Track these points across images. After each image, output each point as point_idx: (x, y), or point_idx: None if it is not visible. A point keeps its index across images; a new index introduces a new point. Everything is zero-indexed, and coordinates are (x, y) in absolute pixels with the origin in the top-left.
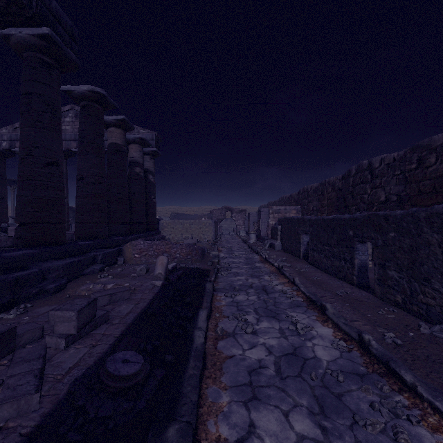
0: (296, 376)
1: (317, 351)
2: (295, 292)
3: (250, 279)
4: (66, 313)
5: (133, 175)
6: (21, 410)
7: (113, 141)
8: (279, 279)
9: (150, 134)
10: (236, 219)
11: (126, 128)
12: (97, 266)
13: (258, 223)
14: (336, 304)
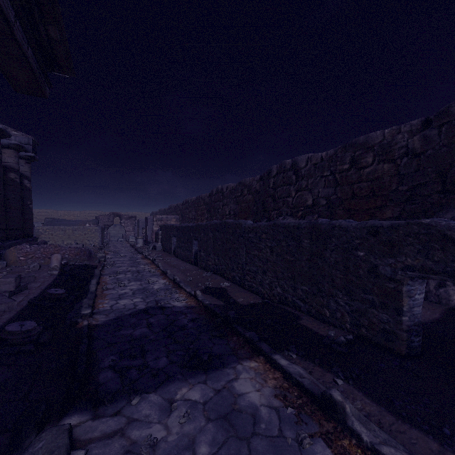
0: (141, 293)
1: (154, 287)
2: (157, 270)
3: (130, 268)
4: (8, 279)
5: (6, 180)
6: (9, 307)
7: None
8: (151, 266)
9: (26, 138)
10: (125, 225)
11: (2, 136)
12: None
13: (145, 229)
14: (175, 272)
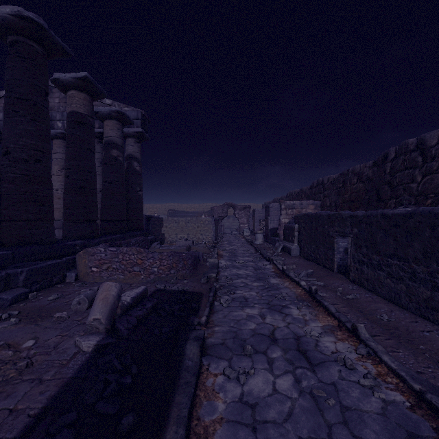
0: None
1: None
2: (371, 364)
3: (269, 317)
4: None
5: (108, 159)
6: None
7: (73, 109)
8: (320, 318)
9: (135, 112)
10: (239, 217)
11: (92, 92)
12: (11, 294)
13: (266, 221)
14: None
